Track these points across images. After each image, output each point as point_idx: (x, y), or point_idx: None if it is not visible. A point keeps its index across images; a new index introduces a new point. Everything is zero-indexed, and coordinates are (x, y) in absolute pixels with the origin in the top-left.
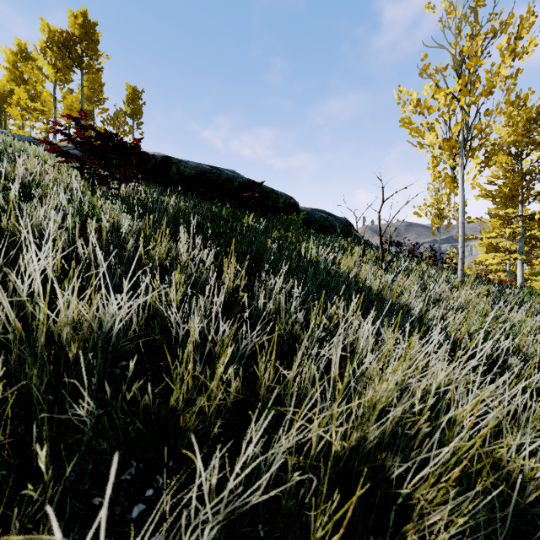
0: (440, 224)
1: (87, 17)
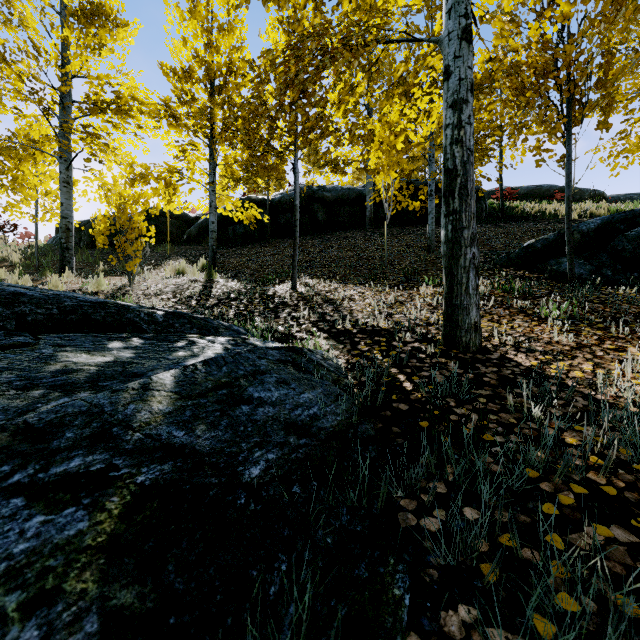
0: None
1: None
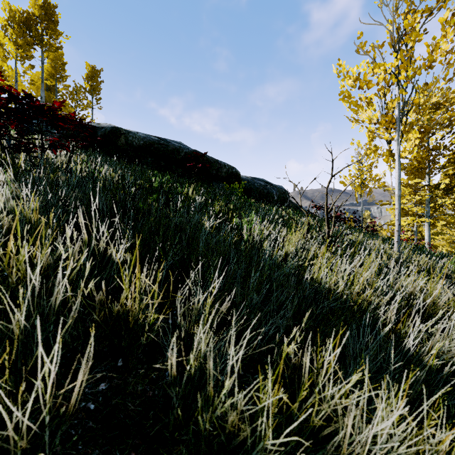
0: (363, 192)
1: None
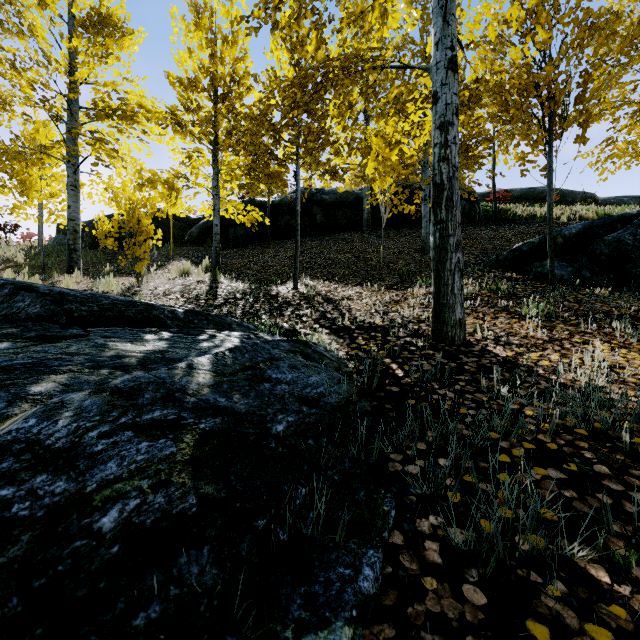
0: None
1: None
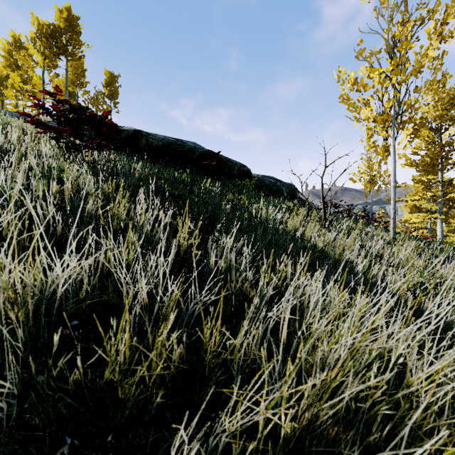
0: (372, 188)
1: (71, 12)
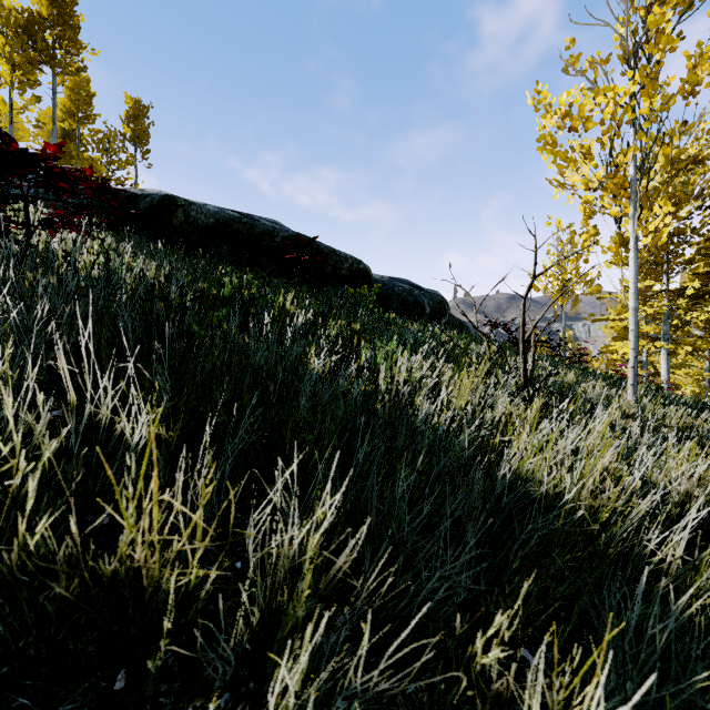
0: (566, 301)
1: None
